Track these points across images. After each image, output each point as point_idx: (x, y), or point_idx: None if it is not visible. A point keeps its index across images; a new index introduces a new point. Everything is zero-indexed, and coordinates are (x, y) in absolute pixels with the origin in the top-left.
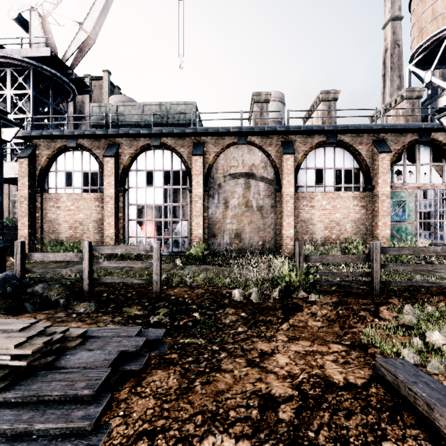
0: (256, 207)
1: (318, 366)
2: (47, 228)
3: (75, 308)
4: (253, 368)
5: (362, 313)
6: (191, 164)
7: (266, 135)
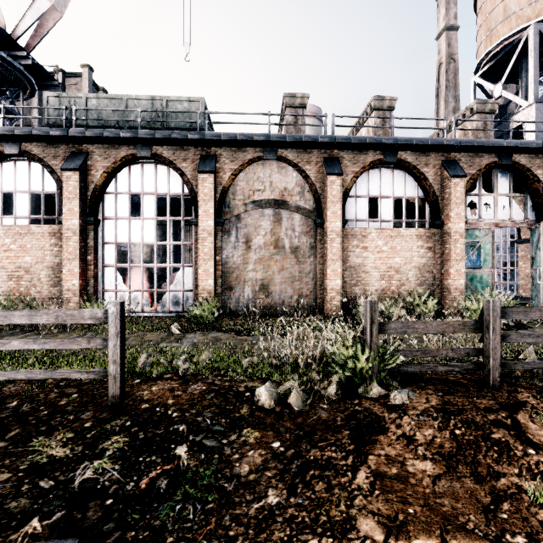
0: (290, 248)
1: None
2: None
3: None
4: None
5: (498, 435)
6: (198, 186)
7: (303, 148)
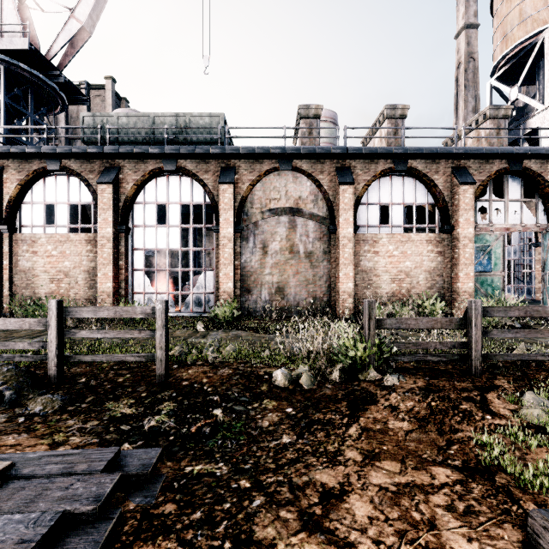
0: (304, 253)
1: (426, 522)
2: (18, 280)
3: (28, 405)
4: (312, 536)
5: (465, 406)
6: (218, 196)
7: (317, 159)
